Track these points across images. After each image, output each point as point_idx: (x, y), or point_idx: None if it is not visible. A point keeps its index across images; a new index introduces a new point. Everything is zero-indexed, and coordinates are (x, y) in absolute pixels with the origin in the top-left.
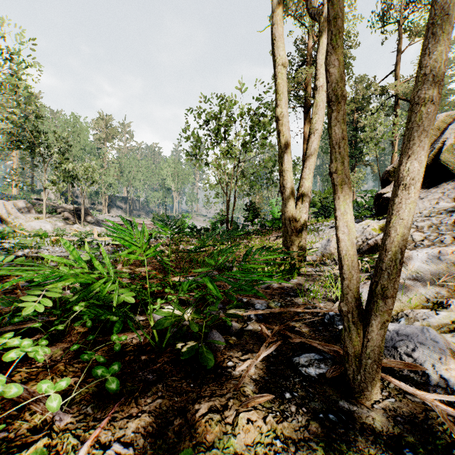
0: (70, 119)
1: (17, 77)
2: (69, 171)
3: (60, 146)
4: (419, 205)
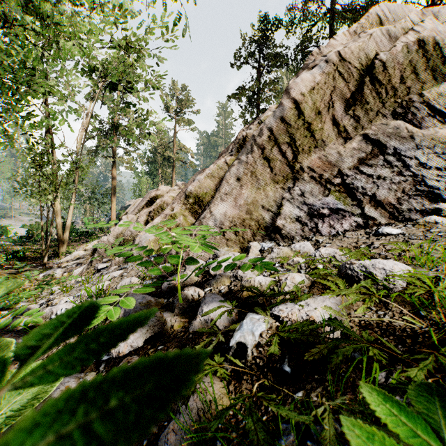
0: None
1: None
2: None
3: None
4: None
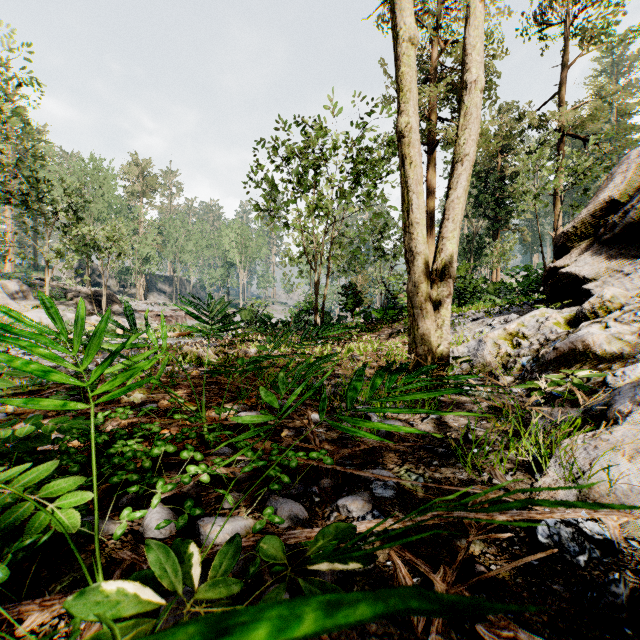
0: (88, 163)
1: (6, 99)
2: (84, 238)
3: (70, 200)
4: (625, 285)
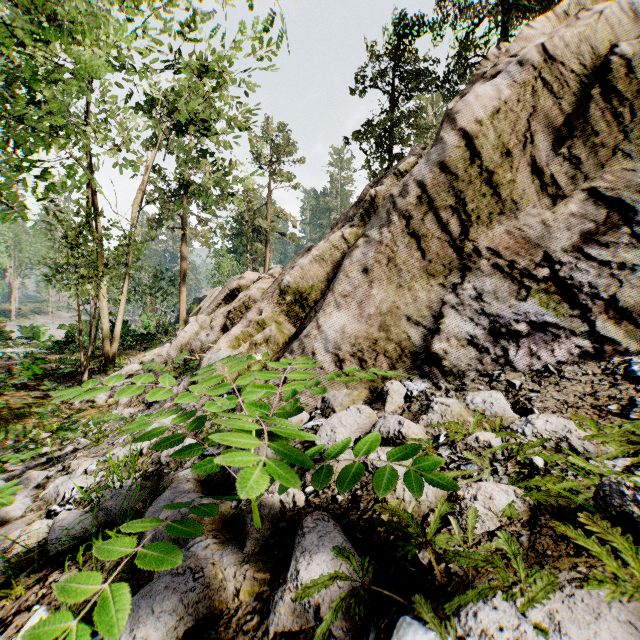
0: None
1: None
2: None
3: None
4: None
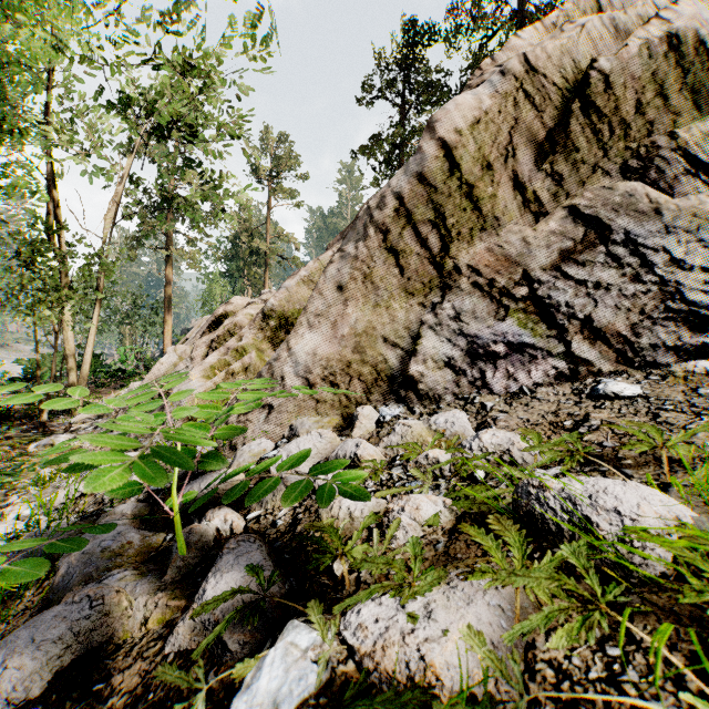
0: None
1: None
2: None
3: None
4: None
